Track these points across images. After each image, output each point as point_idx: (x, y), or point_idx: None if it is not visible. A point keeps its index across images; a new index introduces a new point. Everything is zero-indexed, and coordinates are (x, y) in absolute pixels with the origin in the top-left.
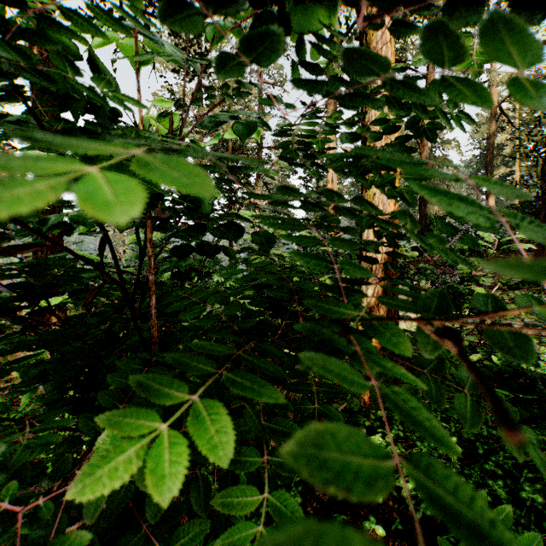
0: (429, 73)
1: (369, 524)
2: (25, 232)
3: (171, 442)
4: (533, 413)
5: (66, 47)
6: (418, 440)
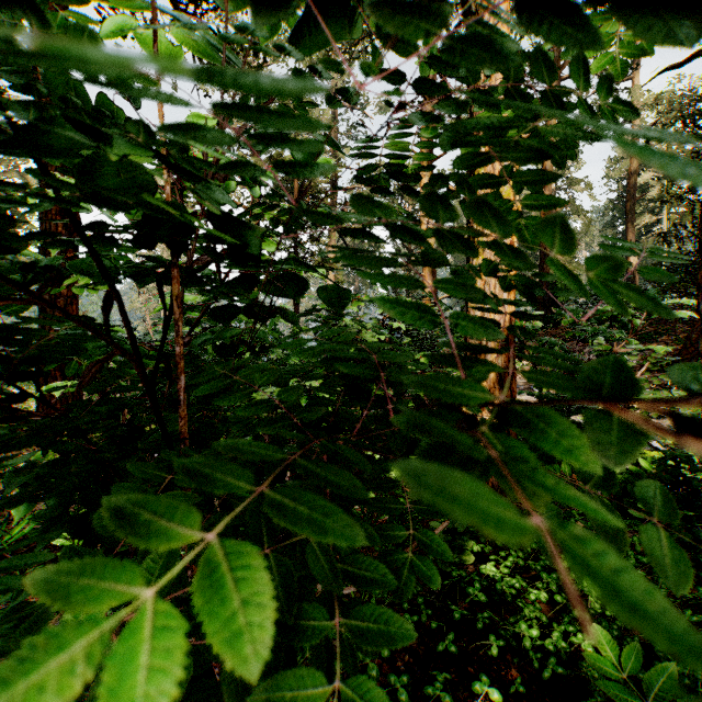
0: None
1: (481, 685)
2: (2, 287)
3: (158, 638)
4: (696, 534)
5: (57, 23)
6: (543, 570)
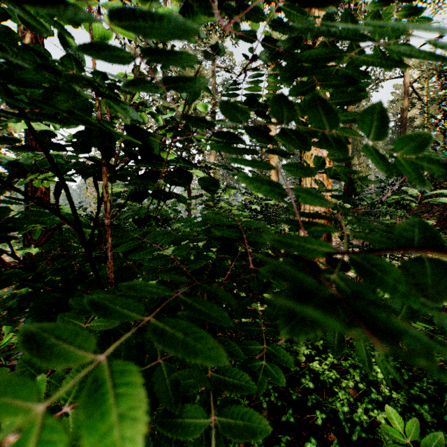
0: None
1: (311, 445)
2: None
3: None
4: None
5: None
6: (350, 367)
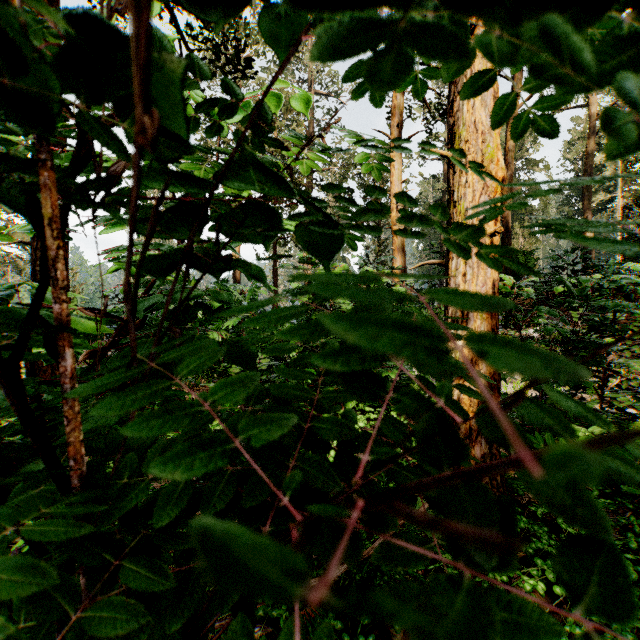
0: (514, 79)
1: None
2: None
3: None
4: None
5: None
6: (535, 553)
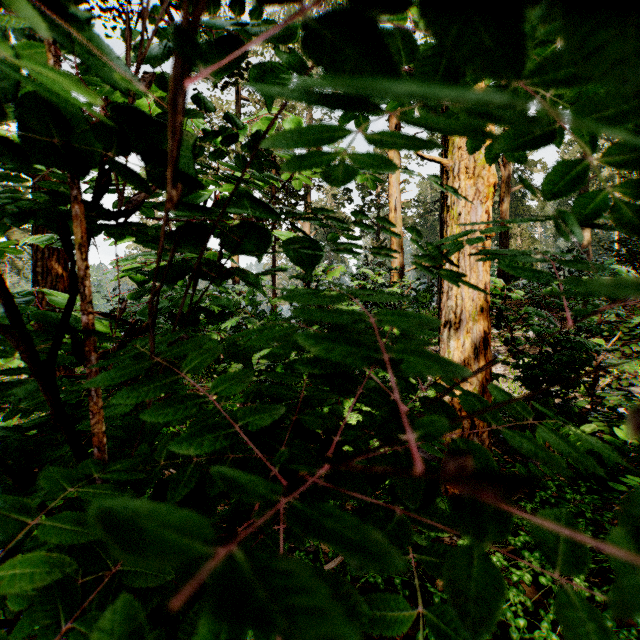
0: None
1: None
2: None
3: None
4: None
5: None
6: (523, 547)
